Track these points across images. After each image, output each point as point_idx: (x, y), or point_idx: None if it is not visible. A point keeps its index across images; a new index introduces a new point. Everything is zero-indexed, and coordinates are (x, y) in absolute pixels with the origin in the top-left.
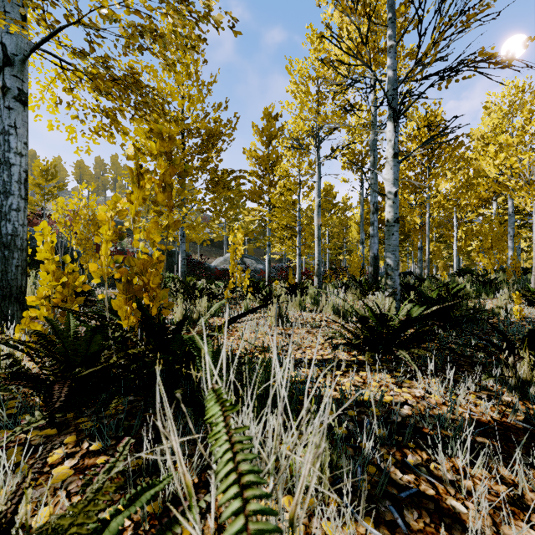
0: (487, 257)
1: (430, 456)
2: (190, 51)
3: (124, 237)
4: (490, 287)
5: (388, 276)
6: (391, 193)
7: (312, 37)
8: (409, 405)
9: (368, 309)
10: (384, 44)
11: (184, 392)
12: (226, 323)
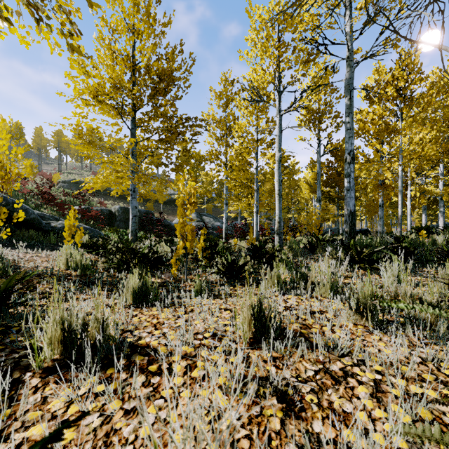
0: None
1: None
2: None
3: None
4: None
5: None
6: None
7: None
8: None
9: None
10: None
11: None
12: None
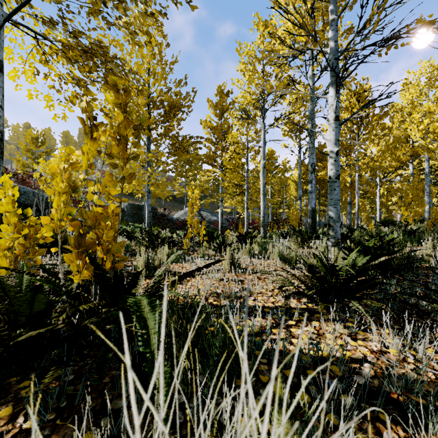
0: (408, 210)
1: (408, 432)
2: (149, 18)
3: (77, 190)
4: (413, 236)
5: (330, 227)
6: (333, 152)
7: (258, 23)
8: (368, 361)
9: (317, 259)
10: (321, 27)
11: (132, 357)
12: (164, 316)
